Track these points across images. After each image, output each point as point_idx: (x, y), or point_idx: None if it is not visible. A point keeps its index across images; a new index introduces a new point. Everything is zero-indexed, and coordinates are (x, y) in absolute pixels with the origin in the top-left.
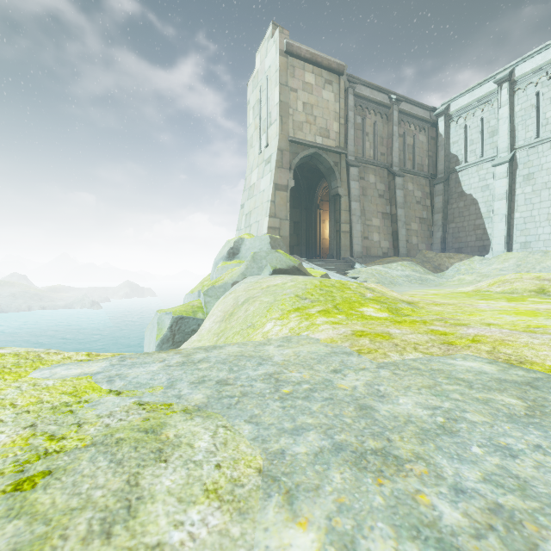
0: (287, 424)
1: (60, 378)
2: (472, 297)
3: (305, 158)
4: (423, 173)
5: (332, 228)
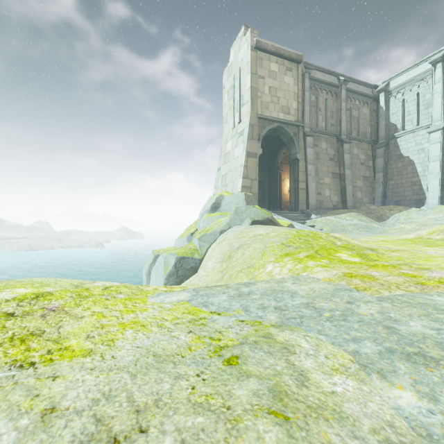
0: (346, 336)
1: (170, 303)
2: (417, 244)
3: (270, 131)
4: (366, 139)
5: (292, 186)
